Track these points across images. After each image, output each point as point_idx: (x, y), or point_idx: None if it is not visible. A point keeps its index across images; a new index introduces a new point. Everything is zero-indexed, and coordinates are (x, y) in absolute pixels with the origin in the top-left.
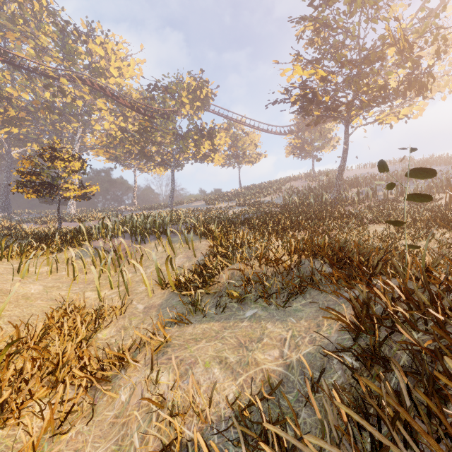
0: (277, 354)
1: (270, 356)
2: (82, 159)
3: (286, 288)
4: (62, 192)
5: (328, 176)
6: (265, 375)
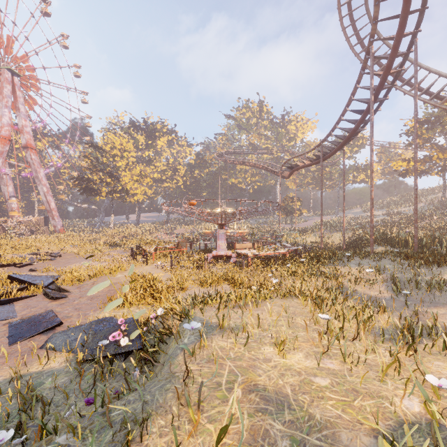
0: None
1: None
2: (300, 200)
3: None
4: (293, 214)
5: None
6: None
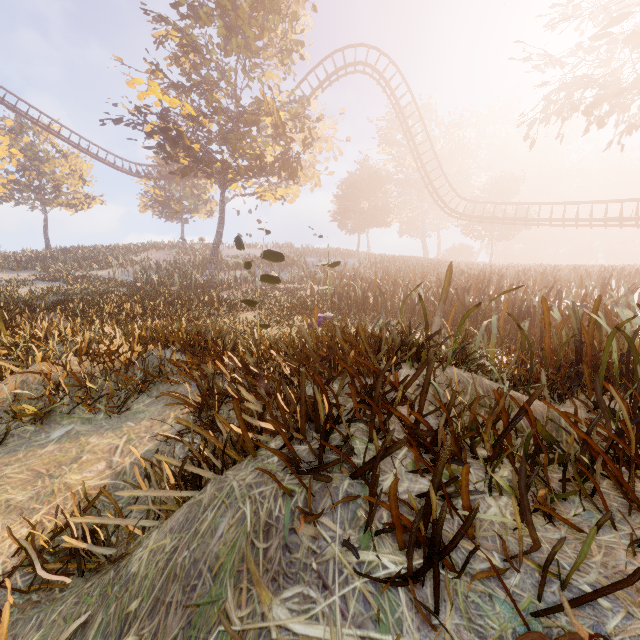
0: (103, 467)
1: (92, 472)
2: None
3: (124, 388)
4: None
5: (203, 251)
6: (82, 496)
